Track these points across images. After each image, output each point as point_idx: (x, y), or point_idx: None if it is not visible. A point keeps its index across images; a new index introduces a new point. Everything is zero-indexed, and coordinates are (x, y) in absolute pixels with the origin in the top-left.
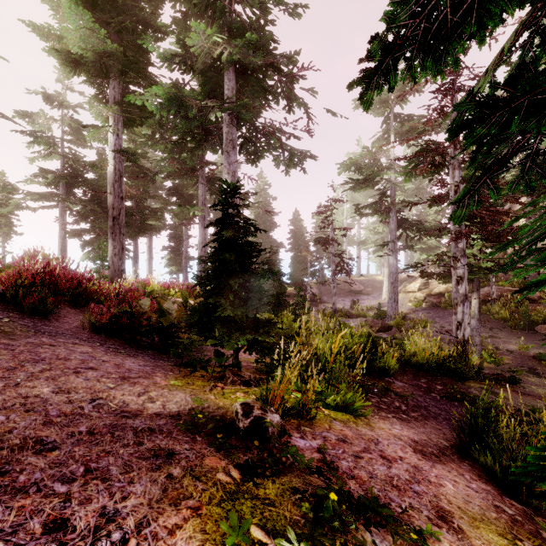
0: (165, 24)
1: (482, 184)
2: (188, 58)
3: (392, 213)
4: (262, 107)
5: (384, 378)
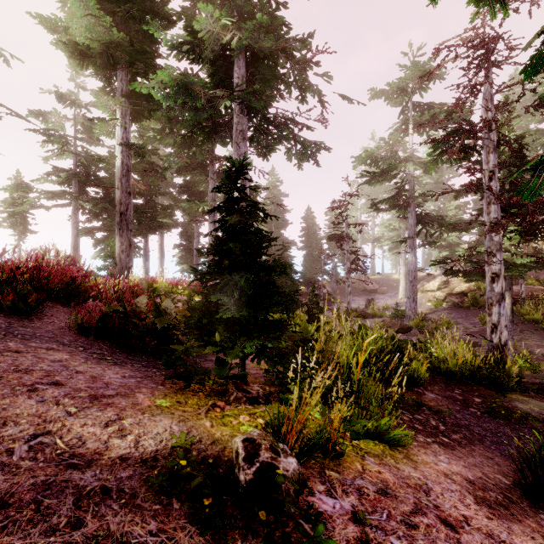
0: (172, 9)
1: None
2: (196, 46)
3: (411, 208)
4: (273, 98)
5: (412, 388)
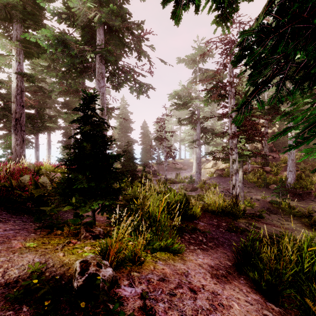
0: None
1: (253, 98)
2: (71, 16)
3: (198, 124)
4: (122, 55)
5: (193, 221)
